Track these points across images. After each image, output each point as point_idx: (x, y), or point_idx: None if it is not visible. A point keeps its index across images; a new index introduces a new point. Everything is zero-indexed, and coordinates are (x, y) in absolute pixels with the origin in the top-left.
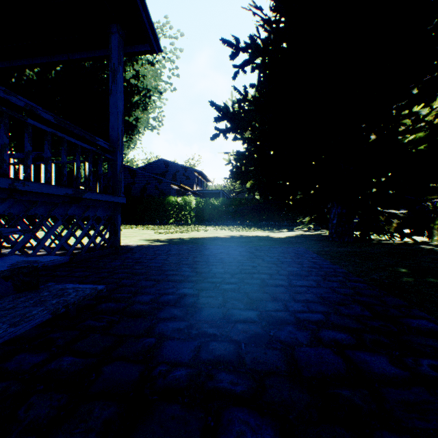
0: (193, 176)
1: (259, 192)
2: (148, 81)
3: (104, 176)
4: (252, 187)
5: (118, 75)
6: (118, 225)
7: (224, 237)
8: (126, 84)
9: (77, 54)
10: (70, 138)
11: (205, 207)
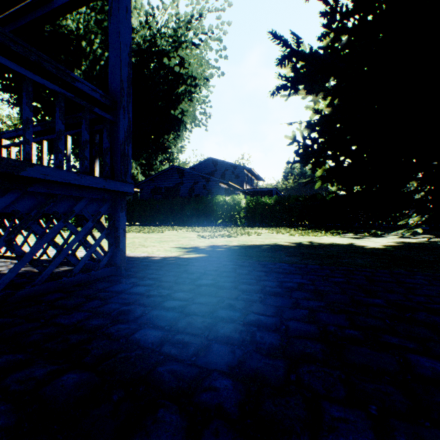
0: (242, 175)
1: (339, 180)
2: (193, 67)
3: (154, 177)
4: (328, 174)
5: None
6: (121, 229)
7: (287, 244)
8: (171, 75)
9: None
10: None
11: (256, 206)
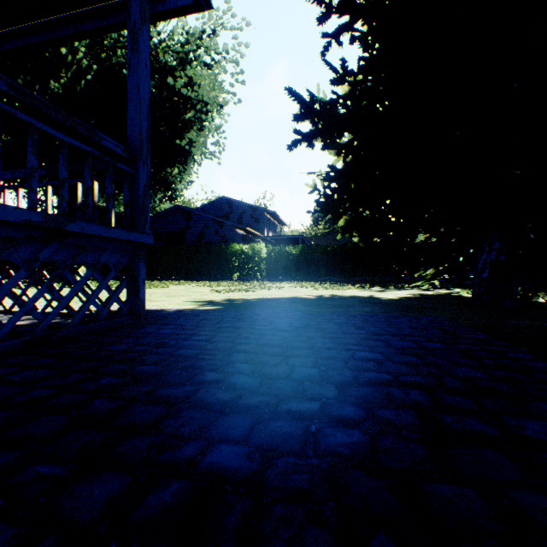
0: (263, 219)
1: (358, 232)
2: (205, 91)
3: (152, 219)
4: (348, 225)
5: (140, 39)
6: (141, 279)
7: (307, 297)
8: (177, 97)
9: (88, 23)
10: (43, 126)
11: (279, 257)
